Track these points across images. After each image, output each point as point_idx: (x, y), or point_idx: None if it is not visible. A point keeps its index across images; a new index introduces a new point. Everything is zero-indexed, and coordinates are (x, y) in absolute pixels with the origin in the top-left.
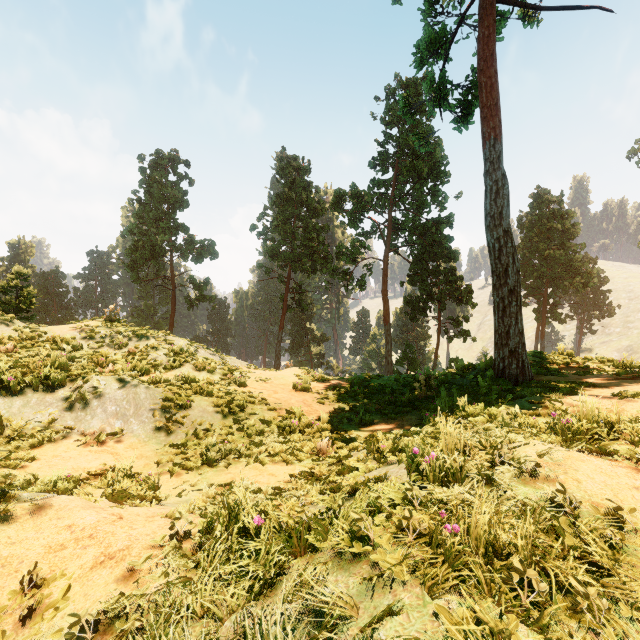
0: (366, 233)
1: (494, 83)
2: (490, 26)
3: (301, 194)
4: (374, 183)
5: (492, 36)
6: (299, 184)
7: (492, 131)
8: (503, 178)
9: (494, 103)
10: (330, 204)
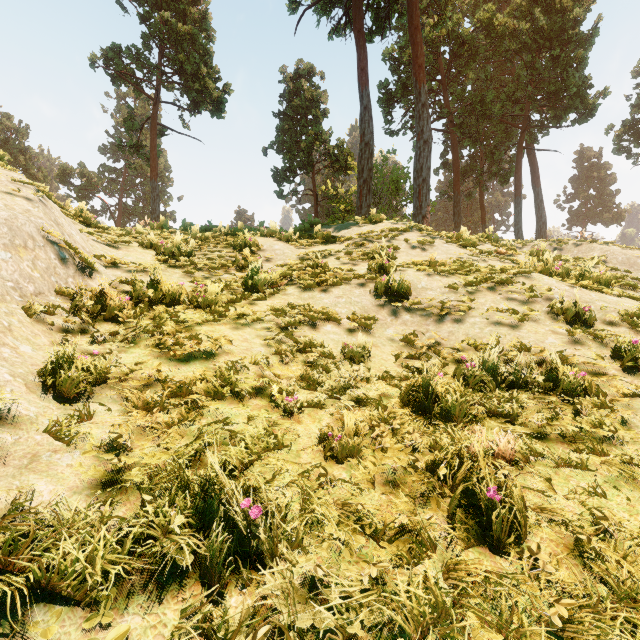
0: (96, 211)
1: (155, 158)
2: (154, 135)
3: (18, 156)
4: (105, 168)
5: (155, 139)
6: (14, 145)
7: (154, 177)
8: (157, 196)
9: (155, 166)
10: (55, 175)
